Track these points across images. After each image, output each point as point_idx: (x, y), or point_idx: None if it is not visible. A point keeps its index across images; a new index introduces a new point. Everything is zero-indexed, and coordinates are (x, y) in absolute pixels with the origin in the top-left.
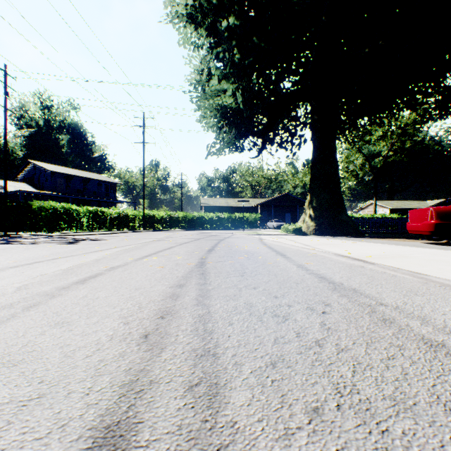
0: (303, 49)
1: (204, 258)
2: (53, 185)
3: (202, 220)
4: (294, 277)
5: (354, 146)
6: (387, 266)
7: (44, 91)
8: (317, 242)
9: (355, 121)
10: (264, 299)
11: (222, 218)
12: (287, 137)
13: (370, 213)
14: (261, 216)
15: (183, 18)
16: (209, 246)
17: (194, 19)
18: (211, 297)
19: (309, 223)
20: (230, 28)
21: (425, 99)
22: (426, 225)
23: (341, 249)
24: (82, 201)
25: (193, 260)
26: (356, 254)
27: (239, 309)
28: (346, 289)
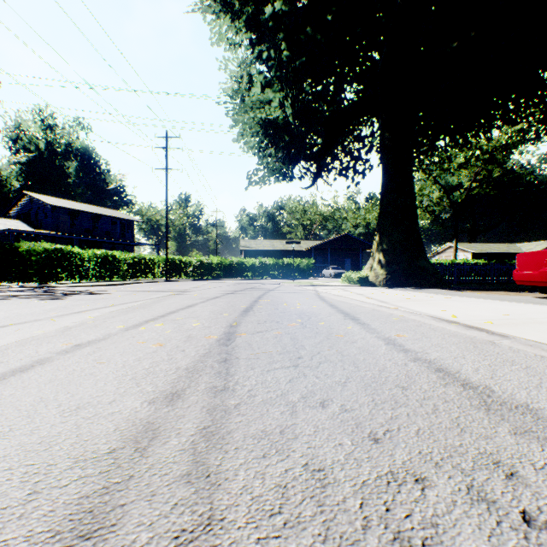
0: (370, 48)
1: (235, 324)
2: (54, 223)
3: (242, 266)
4: (390, 369)
5: (430, 176)
6: (532, 341)
7: (45, 106)
8: (396, 297)
9: (435, 141)
10: (351, 450)
11: (266, 265)
12: (348, 161)
13: (448, 258)
14: (315, 262)
15: (216, 7)
16: (246, 304)
17: (230, 7)
18: (229, 441)
19: (378, 270)
20: (276, 16)
21: (529, 110)
22: (546, 274)
23: (435, 307)
24: (91, 243)
25: (217, 329)
26: (464, 318)
27: (295, 498)
28: (512, 409)
